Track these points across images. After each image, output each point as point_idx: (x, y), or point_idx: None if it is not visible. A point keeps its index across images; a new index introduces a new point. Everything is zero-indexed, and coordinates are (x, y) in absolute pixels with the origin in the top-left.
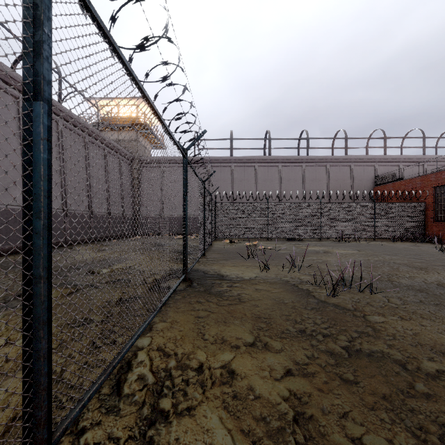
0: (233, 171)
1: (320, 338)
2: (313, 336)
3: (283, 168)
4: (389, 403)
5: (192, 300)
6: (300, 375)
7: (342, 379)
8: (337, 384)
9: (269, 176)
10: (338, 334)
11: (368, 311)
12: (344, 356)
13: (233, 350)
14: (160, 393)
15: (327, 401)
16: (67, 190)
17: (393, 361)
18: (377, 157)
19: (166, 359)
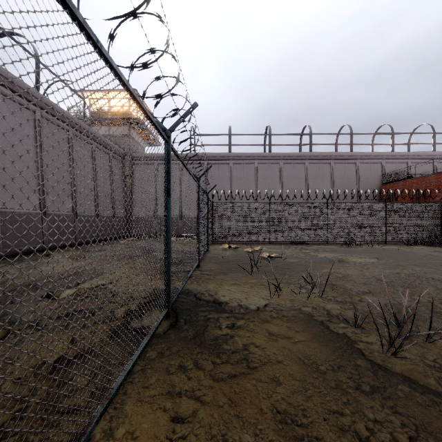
0: (232, 168)
1: None
2: None
3: (284, 165)
4: None
5: (171, 362)
6: None
7: None
8: None
9: (270, 174)
10: None
11: None
12: None
13: None
14: None
15: None
16: (46, 189)
17: None
18: (384, 154)
19: None
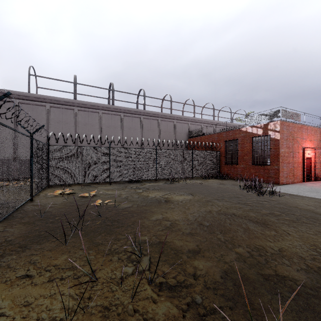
0: (77, 114)
1: None
2: None
3: (125, 118)
4: None
5: None
6: None
7: None
8: None
9: (112, 123)
10: None
11: None
12: None
13: None
14: None
15: None
16: None
17: None
18: (190, 118)
19: None
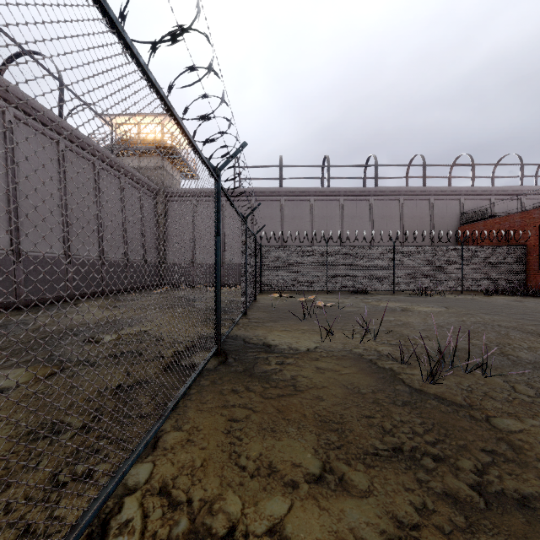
0: (283, 206)
1: (429, 466)
2: (416, 460)
3: (345, 203)
4: None
5: (224, 387)
6: None
7: None
8: None
9: (328, 213)
10: (457, 458)
11: (491, 409)
12: (479, 507)
13: (288, 491)
14: None
15: None
16: (71, 230)
17: None
18: (463, 189)
19: (172, 514)
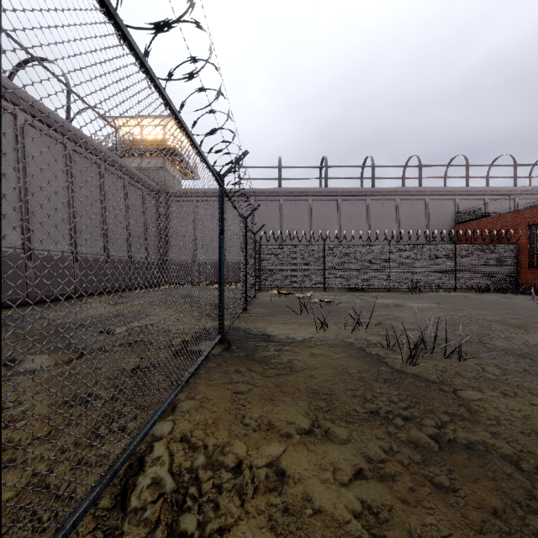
0: (282, 206)
1: (399, 423)
2: (389, 419)
3: (343, 203)
4: (503, 523)
5: (229, 368)
6: (375, 477)
7: (434, 485)
8: (428, 492)
9: (326, 213)
10: (422, 417)
11: (458, 384)
12: (433, 449)
13: (283, 439)
14: (182, 505)
15: (415, 519)
16: (78, 229)
17: (501, 457)
18: (457, 189)
19: (192, 453)
